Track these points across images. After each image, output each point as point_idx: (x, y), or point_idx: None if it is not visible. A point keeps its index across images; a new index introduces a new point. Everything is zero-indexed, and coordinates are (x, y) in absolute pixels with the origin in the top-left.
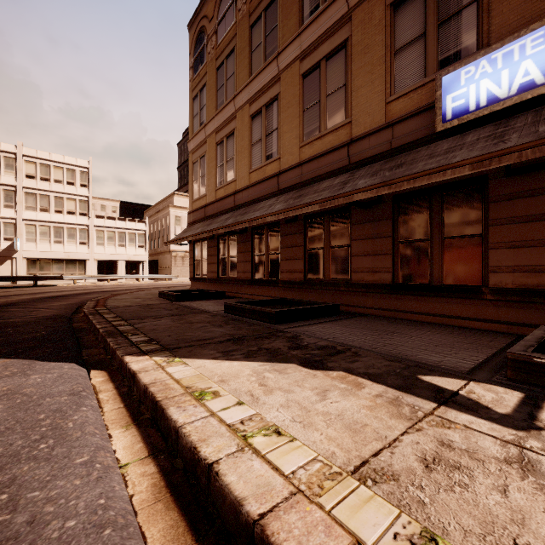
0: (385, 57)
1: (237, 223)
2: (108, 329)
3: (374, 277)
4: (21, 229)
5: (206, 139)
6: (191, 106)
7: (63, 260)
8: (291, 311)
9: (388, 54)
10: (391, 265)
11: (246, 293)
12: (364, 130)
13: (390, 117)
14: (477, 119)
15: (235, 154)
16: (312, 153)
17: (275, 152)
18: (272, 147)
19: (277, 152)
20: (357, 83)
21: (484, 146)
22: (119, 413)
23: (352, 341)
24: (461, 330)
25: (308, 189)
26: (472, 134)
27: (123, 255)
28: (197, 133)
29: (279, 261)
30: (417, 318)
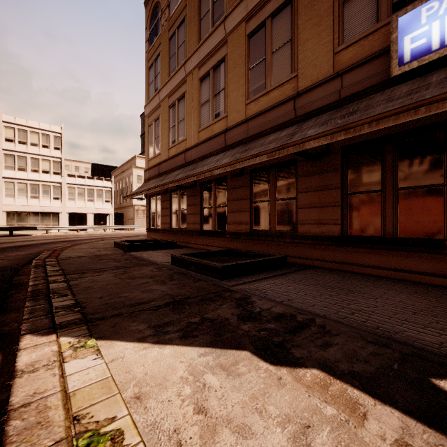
0: (333, 7)
1: (185, 177)
2: (38, 287)
3: (321, 229)
4: (1, 186)
5: (160, 103)
6: (147, 75)
7: (38, 212)
8: (239, 265)
9: (336, 4)
10: (339, 217)
11: (195, 243)
12: (311, 83)
13: (338, 67)
14: (440, 59)
15: (185, 115)
16: (257, 109)
17: (222, 111)
18: (220, 106)
19: (224, 110)
20: (303, 36)
21: None
22: None
23: (312, 306)
24: (424, 288)
25: (254, 143)
26: (436, 74)
27: (91, 209)
28: (152, 98)
29: (226, 214)
30: (368, 271)
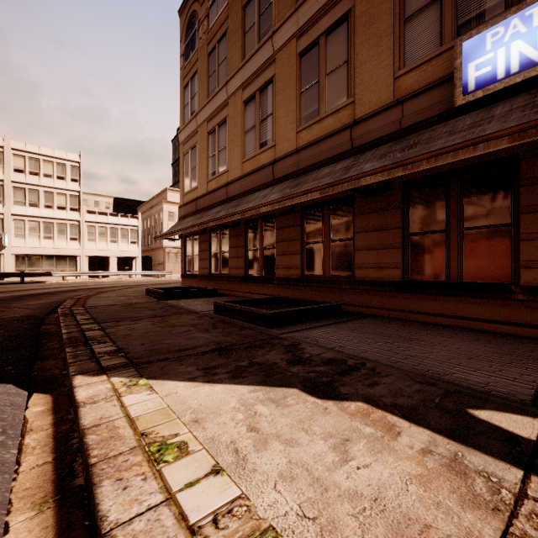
0: (393, 27)
1: (228, 215)
2: (73, 334)
3: (380, 273)
4: (9, 224)
5: (197, 128)
6: (182, 96)
7: (53, 256)
8: (288, 312)
9: (397, 23)
10: (400, 260)
11: (239, 290)
12: (369, 110)
13: (399, 93)
14: (506, 89)
15: (227, 143)
16: (310, 138)
17: (270, 139)
18: (267, 134)
19: (272, 138)
20: (361, 58)
21: (523, 116)
22: (40, 475)
23: (365, 352)
24: (489, 336)
25: (306, 177)
26: (501, 105)
27: (115, 251)
28: (188, 123)
29: (274, 257)
30: (431, 320)
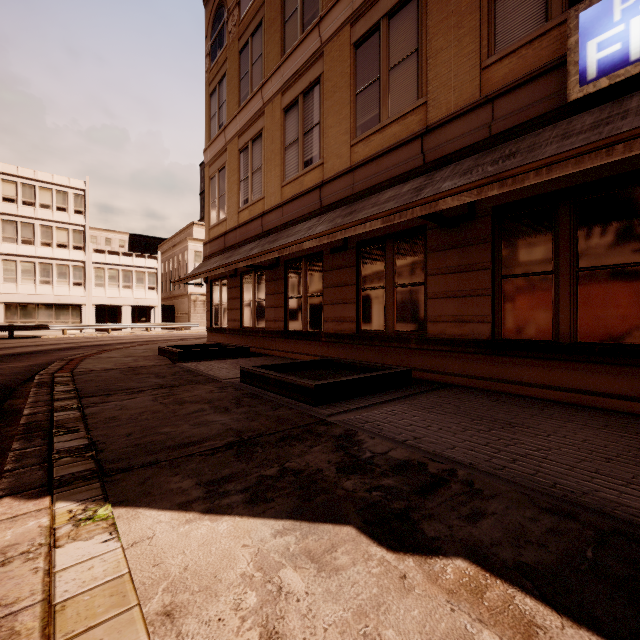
0: (480, 0)
1: (262, 252)
2: (36, 417)
3: (462, 329)
4: None
5: (226, 145)
6: (207, 105)
7: (52, 304)
8: (340, 383)
9: None
10: (489, 311)
11: (277, 349)
12: (447, 113)
13: (488, 88)
14: None
15: (263, 163)
16: (368, 153)
17: (316, 156)
18: (313, 149)
19: (319, 155)
20: (435, 44)
21: None
22: None
23: (451, 448)
24: (619, 419)
25: (363, 203)
26: (636, 96)
27: (128, 299)
28: (214, 138)
29: (322, 306)
30: (533, 392)
